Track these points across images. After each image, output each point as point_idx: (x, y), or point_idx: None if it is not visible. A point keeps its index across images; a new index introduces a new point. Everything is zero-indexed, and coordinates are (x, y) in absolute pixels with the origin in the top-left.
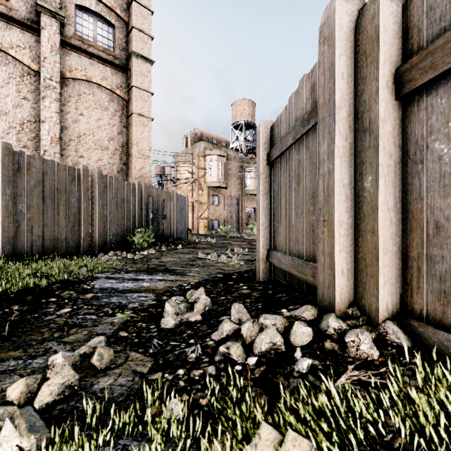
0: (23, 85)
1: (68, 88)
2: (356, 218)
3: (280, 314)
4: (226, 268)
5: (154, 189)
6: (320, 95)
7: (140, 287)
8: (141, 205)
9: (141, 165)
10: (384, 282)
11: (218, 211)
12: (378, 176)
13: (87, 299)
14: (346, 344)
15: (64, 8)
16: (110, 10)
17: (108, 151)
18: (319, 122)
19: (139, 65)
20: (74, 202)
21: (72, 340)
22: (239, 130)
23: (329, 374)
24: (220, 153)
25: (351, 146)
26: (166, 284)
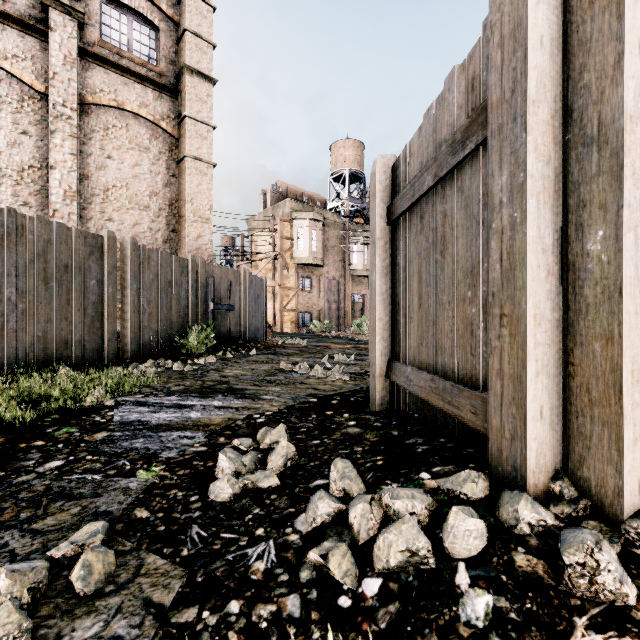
0: (23, 114)
1: (90, 119)
2: (567, 310)
3: (418, 484)
4: (322, 387)
5: (216, 267)
6: (494, 85)
7: (185, 421)
8: (197, 290)
9: (197, 232)
10: (634, 439)
11: (311, 299)
12: (622, 228)
13: (95, 443)
14: (559, 562)
15: (84, 1)
16: (153, 6)
17: (149, 212)
18: (491, 136)
19: (194, 85)
20: (93, 286)
21: (50, 526)
22: (341, 183)
23: (536, 637)
24: (314, 216)
25: (558, 176)
26: (227, 414)
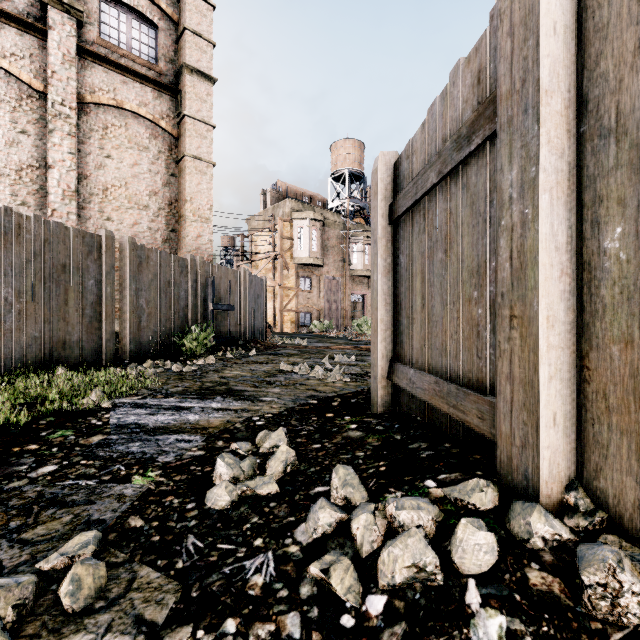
0: (21, 113)
1: (89, 118)
2: (582, 311)
3: (423, 492)
4: (322, 389)
5: (216, 266)
6: (504, 76)
7: (183, 423)
8: (197, 290)
9: (197, 231)
10: None
11: (311, 299)
12: None
13: (91, 447)
14: (577, 581)
15: None
16: (152, 4)
17: (148, 212)
18: (500, 129)
19: (194, 84)
20: (91, 286)
21: (40, 535)
22: (342, 182)
23: None
24: (314, 215)
25: (572, 170)
26: (226, 417)
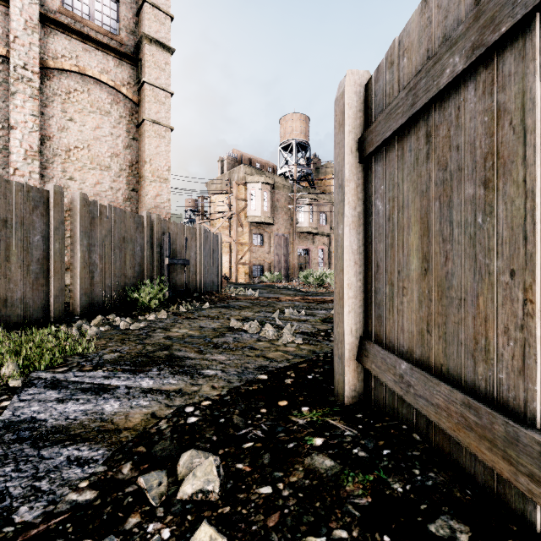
0: None
1: (52, 82)
2: None
3: None
4: (273, 355)
5: (172, 223)
6: None
7: (92, 420)
8: (153, 246)
9: (156, 191)
10: None
11: (263, 253)
12: None
13: None
14: None
15: None
16: None
17: (110, 172)
18: None
19: (153, 53)
20: (38, 242)
21: None
22: (289, 152)
23: None
24: (265, 179)
25: None
26: (152, 406)
